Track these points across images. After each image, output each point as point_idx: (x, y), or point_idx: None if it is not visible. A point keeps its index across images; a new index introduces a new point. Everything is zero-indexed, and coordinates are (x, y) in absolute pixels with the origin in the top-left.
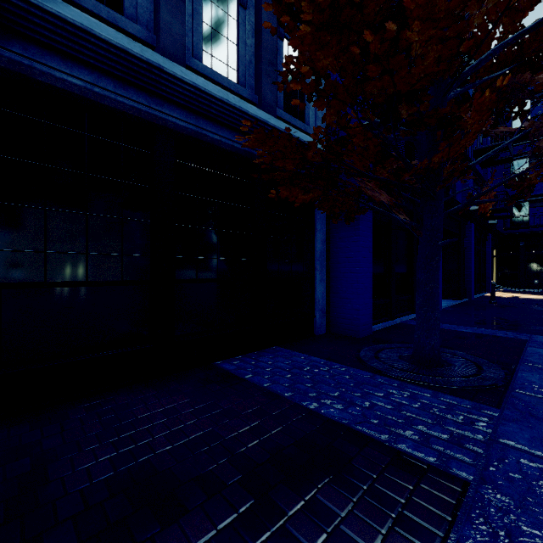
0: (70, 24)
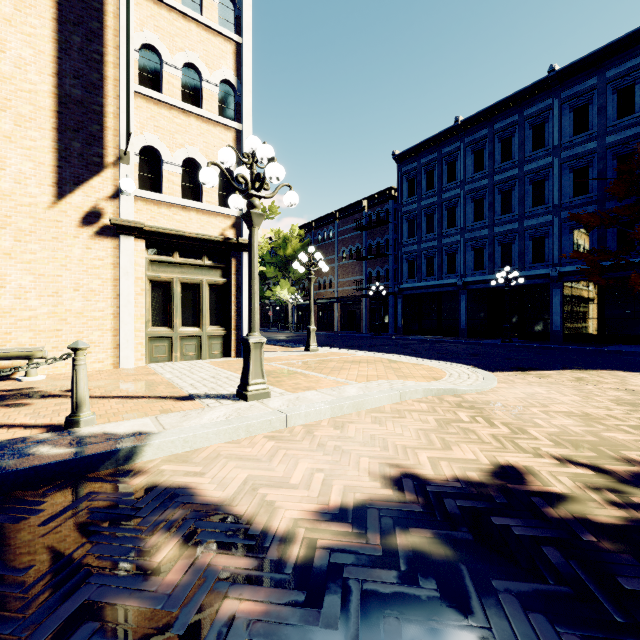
0: (572, 271)
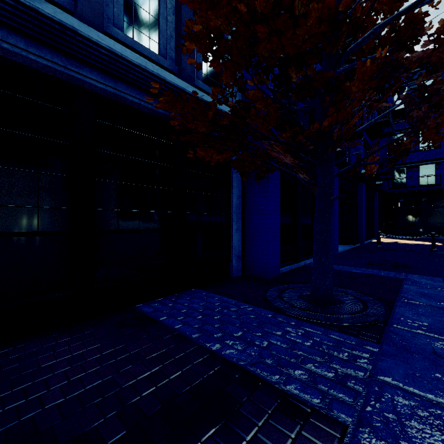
0: None
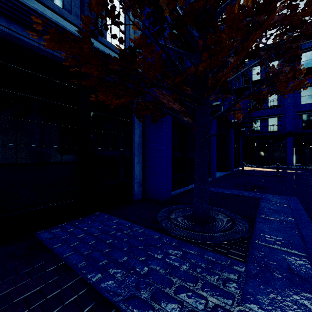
0: None
